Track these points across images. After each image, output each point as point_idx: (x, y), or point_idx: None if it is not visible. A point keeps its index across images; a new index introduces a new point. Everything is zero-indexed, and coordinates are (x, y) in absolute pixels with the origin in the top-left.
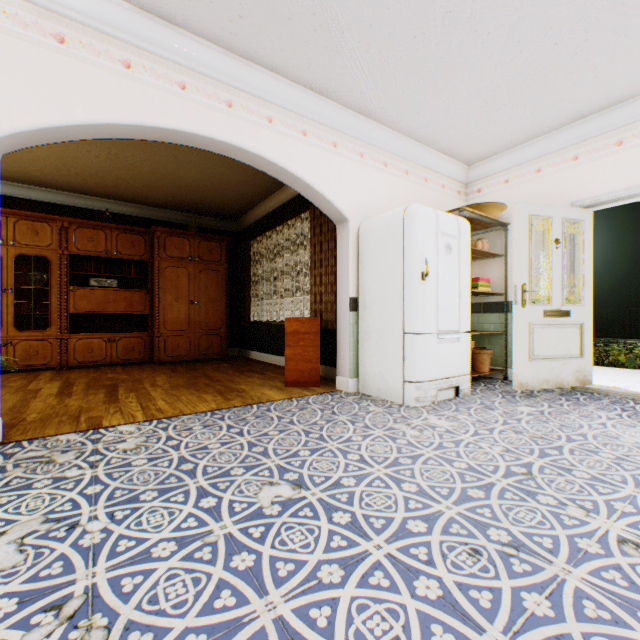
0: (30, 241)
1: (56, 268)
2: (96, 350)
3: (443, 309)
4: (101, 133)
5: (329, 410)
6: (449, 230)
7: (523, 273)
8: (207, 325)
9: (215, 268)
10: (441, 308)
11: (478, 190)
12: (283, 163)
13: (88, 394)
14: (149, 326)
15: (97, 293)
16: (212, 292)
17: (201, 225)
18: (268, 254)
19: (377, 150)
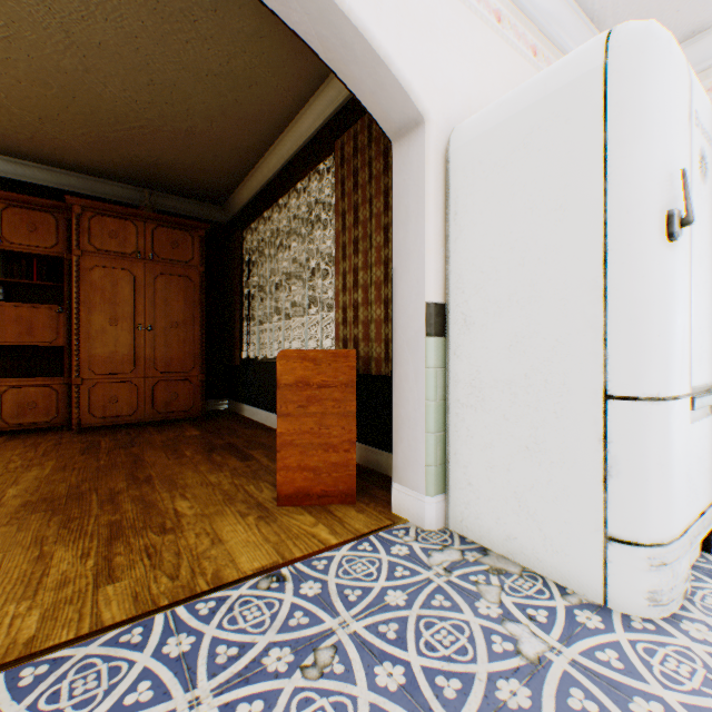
0: None
1: None
2: None
3: (696, 327)
4: None
5: (393, 662)
6: (703, 117)
7: None
8: (168, 365)
9: (182, 272)
10: (694, 324)
11: None
12: None
13: None
14: (65, 367)
15: None
16: (177, 311)
17: (167, 209)
18: (269, 251)
19: None
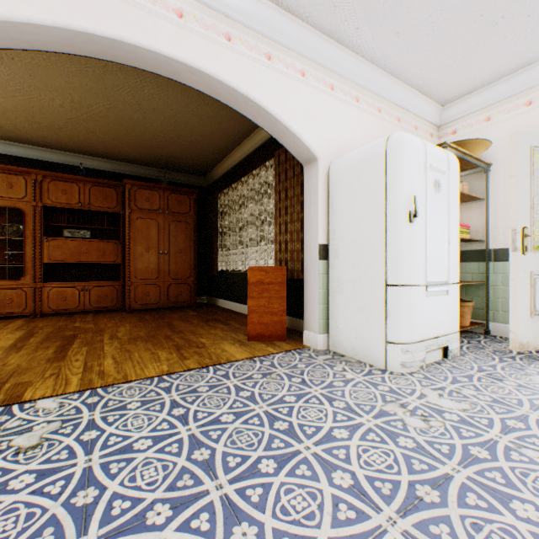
0: (5, 193)
1: (30, 219)
2: (69, 298)
3: (431, 256)
4: (17, 38)
5: (298, 377)
6: (438, 164)
7: (523, 214)
8: (176, 274)
9: (184, 220)
10: (429, 255)
11: (453, 131)
12: (244, 89)
13: (39, 348)
14: (121, 275)
15: (70, 243)
16: (181, 243)
17: (172, 180)
18: (234, 206)
19: (348, 83)
